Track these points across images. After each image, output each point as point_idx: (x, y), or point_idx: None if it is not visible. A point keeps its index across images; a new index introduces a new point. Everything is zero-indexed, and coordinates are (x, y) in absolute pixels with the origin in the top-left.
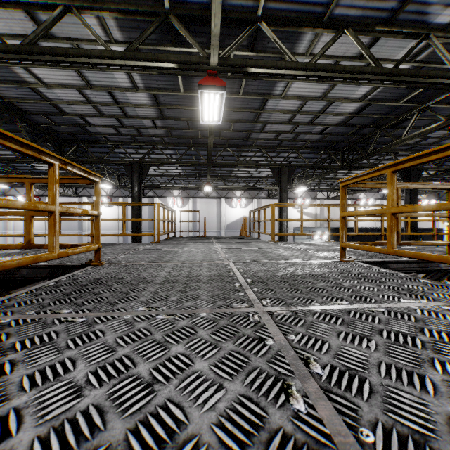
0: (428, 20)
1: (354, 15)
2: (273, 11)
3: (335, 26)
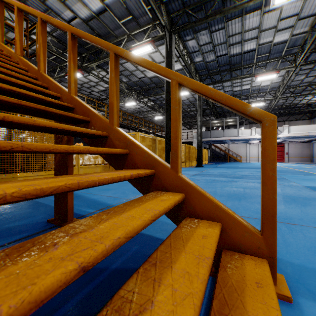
0: None
1: None
2: None
3: None
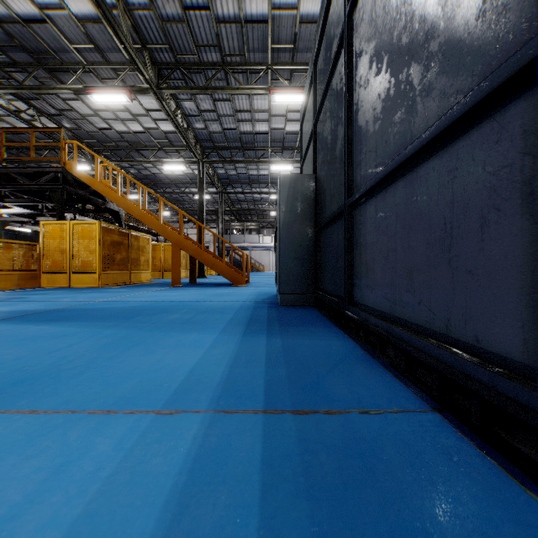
0: (62, 123)
1: (38, 106)
2: (5, 83)
3: (30, 105)
